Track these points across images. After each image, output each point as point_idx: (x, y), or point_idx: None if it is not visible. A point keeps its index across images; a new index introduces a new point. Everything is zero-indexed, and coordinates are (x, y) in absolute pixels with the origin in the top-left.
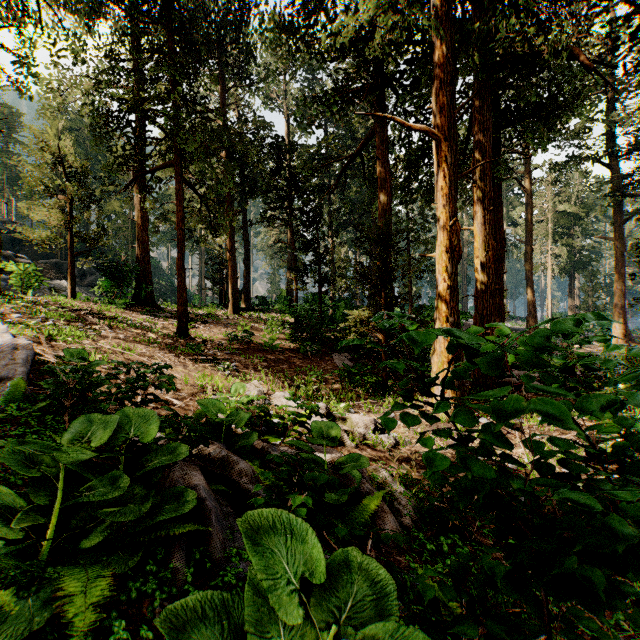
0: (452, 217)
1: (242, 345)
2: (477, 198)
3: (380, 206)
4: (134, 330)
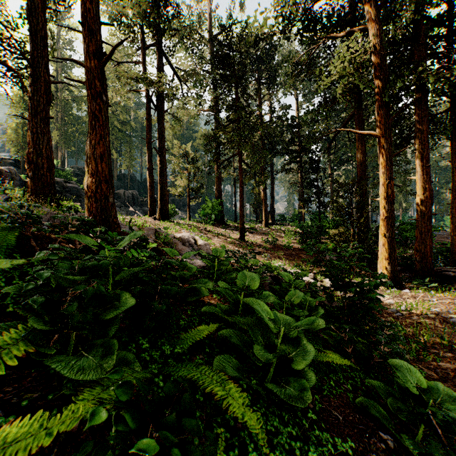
0: (389, 179)
1: (271, 245)
2: (417, 159)
3: (357, 161)
4: (221, 237)
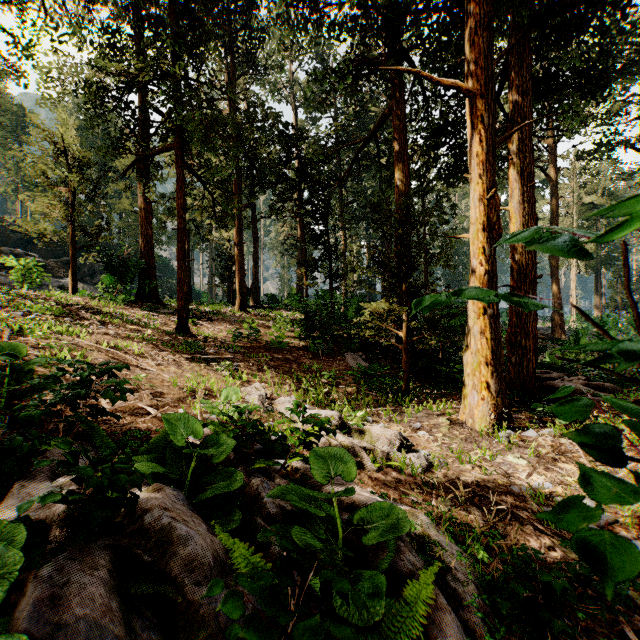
0: (490, 189)
1: (247, 343)
2: (514, 173)
3: (397, 191)
4: (130, 326)
